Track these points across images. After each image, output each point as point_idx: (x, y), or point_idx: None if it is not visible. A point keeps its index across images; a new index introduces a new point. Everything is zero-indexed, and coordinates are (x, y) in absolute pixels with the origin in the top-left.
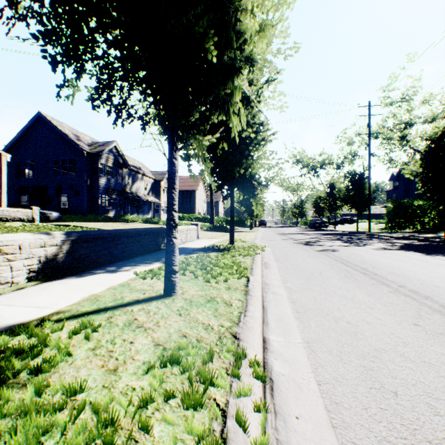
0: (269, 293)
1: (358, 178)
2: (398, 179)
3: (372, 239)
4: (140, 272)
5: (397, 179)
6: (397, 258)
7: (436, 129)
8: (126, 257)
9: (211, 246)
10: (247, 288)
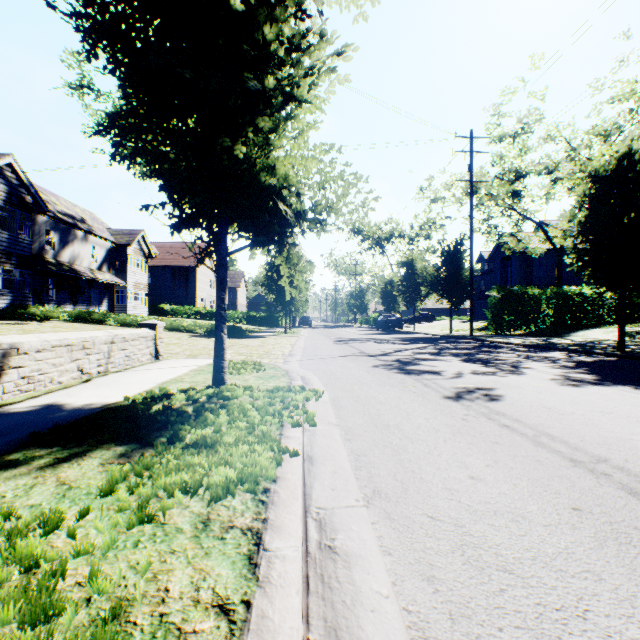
0: None
1: (453, 251)
2: (493, 259)
3: (499, 351)
4: None
5: (491, 259)
6: None
7: (602, 160)
8: None
9: (149, 397)
10: None
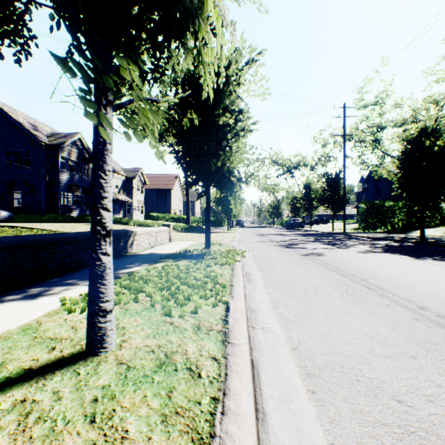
0: (258, 328)
1: (334, 179)
2: (368, 181)
3: (351, 240)
4: (71, 299)
5: (367, 181)
6: (390, 263)
7: (412, 130)
8: (69, 270)
9: (184, 251)
10: (226, 326)
